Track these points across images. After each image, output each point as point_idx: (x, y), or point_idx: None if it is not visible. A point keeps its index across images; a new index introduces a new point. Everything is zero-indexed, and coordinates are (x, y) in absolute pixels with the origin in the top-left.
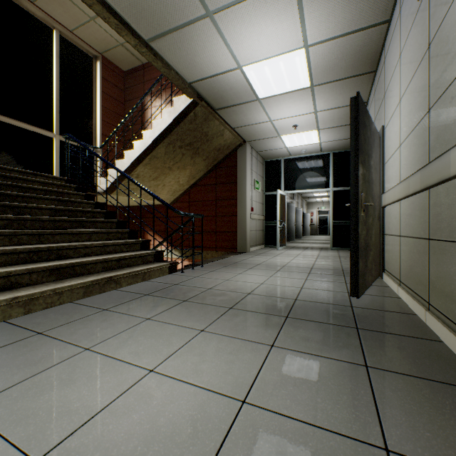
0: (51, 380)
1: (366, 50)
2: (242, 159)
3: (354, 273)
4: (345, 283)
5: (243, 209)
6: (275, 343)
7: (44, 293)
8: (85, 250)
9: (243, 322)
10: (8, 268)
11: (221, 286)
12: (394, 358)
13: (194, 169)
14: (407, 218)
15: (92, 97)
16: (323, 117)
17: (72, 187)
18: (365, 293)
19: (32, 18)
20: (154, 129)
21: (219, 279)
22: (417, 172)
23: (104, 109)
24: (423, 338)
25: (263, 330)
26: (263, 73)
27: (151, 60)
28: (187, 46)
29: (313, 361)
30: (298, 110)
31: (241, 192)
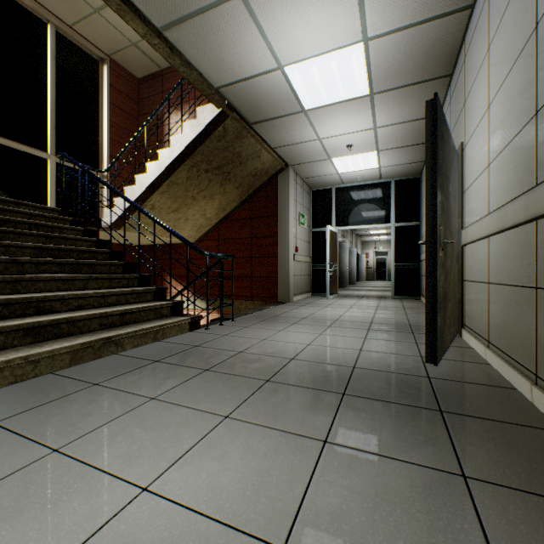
0: None
1: (441, 46)
2: (284, 188)
3: (430, 333)
4: (416, 344)
5: (285, 249)
6: (329, 436)
7: (11, 362)
8: (78, 301)
9: (284, 402)
10: None
11: (256, 348)
12: (501, 462)
13: (224, 199)
14: (499, 259)
15: (98, 110)
16: (384, 134)
17: (67, 220)
18: (444, 358)
19: (19, 8)
20: (173, 147)
21: (254, 339)
22: (519, 198)
23: (113, 124)
24: (534, 426)
25: (311, 415)
26: (311, 76)
27: (166, 55)
28: (212, 37)
29: (386, 468)
30: (353, 126)
31: (283, 228)
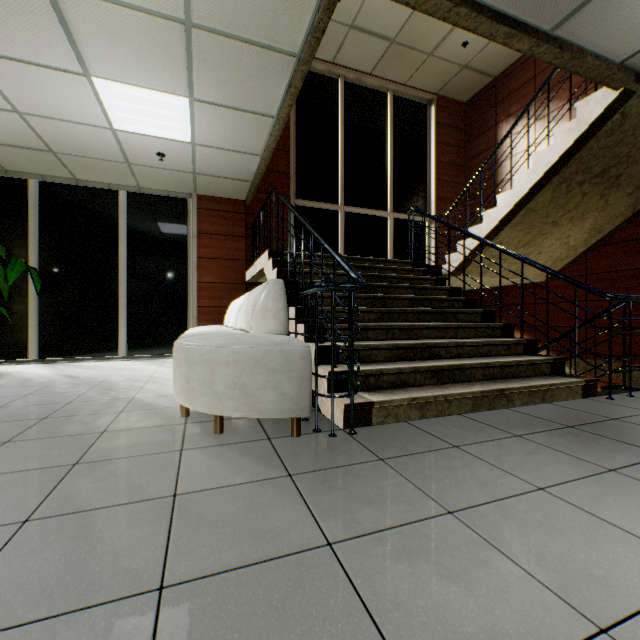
0: (523, 516)
1: None
2: None
3: None
4: None
5: None
6: None
7: (436, 398)
8: (456, 350)
9: None
10: (396, 365)
11: None
12: None
13: (601, 215)
14: None
15: (425, 155)
16: None
17: (419, 271)
18: None
19: (368, 92)
20: (535, 166)
21: None
22: None
23: (439, 165)
24: None
25: None
26: None
27: (550, 58)
28: None
29: None
30: None
31: None
